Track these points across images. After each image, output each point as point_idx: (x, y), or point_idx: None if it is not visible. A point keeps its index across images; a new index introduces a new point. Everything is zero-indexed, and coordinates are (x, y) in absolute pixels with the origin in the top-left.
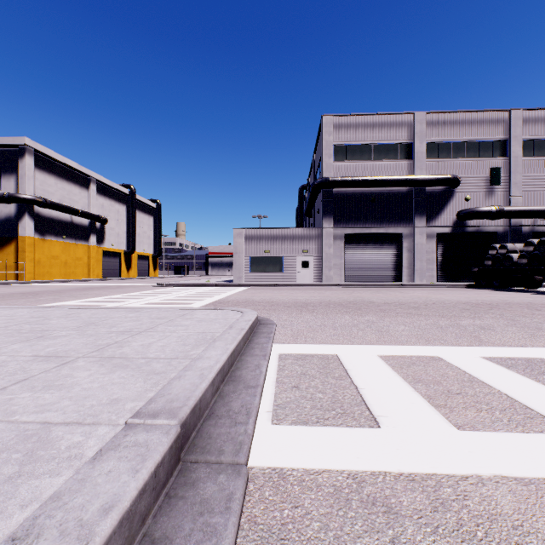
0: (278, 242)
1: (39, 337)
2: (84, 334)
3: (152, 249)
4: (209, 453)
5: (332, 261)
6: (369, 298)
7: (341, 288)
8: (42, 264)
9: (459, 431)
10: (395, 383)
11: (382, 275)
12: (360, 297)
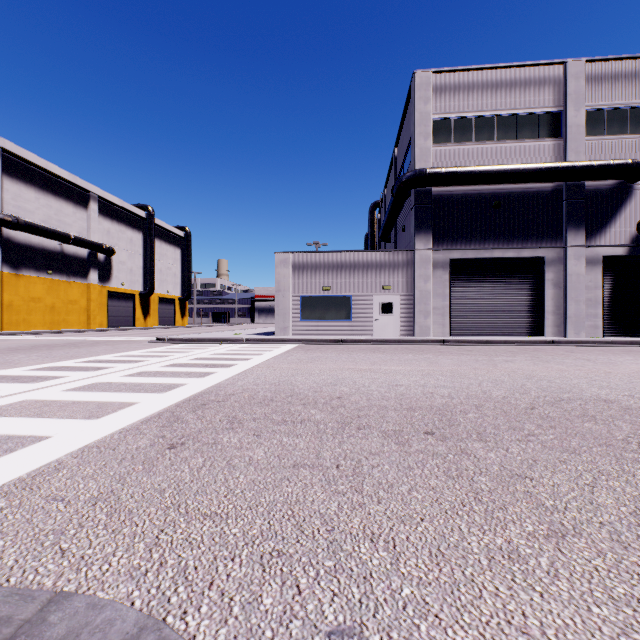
0: (344, 273)
1: None
2: None
3: (178, 291)
4: None
5: (430, 302)
6: (568, 383)
7: (453, 347)
8: (15, 309)
9: None
10: None
11: (511, 325)
12: (541, 379)
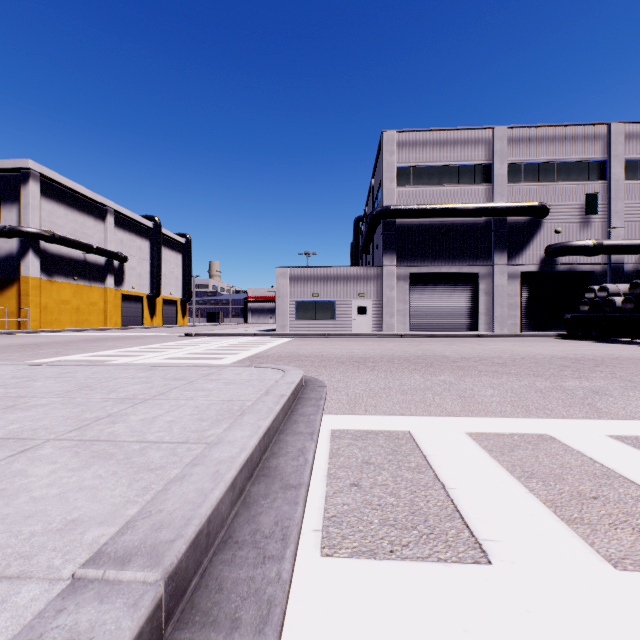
0: (330, 283)
1: (8, 407)
2: (71, 402)
3: (180, 293)
4: (215, 626)
5: (394, 306)
6: (441, 351)
7: (406, 339)
8: (49, 310)
9: (618, 571)
10: (498, 479)
11: (455, 323)
12: (430, 350)
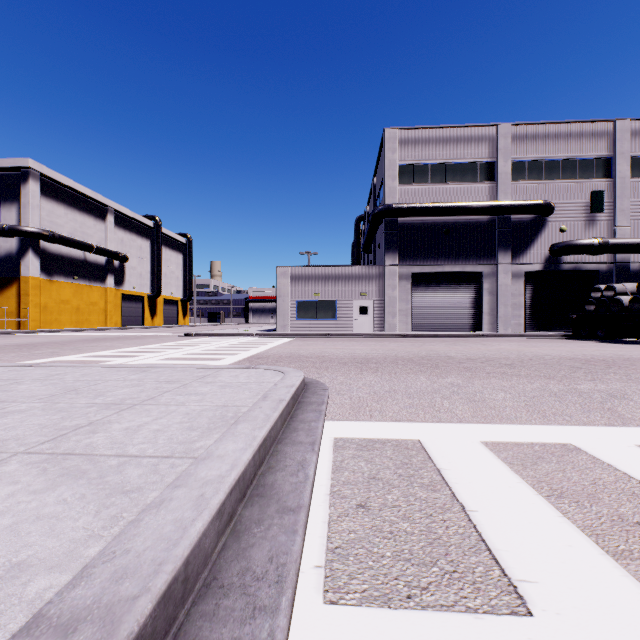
0: (331, 283)
1: None
2: (52, 408)
3: (181, 293)
4: None
5: (396, 305)
6: (445, 352)
7: (408, 339)
8: (49, 310)
9: None
10: (525, 499)
11: (458, 323)
12: (434, 351)
